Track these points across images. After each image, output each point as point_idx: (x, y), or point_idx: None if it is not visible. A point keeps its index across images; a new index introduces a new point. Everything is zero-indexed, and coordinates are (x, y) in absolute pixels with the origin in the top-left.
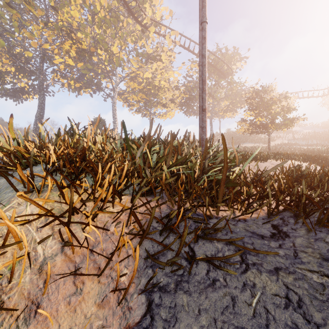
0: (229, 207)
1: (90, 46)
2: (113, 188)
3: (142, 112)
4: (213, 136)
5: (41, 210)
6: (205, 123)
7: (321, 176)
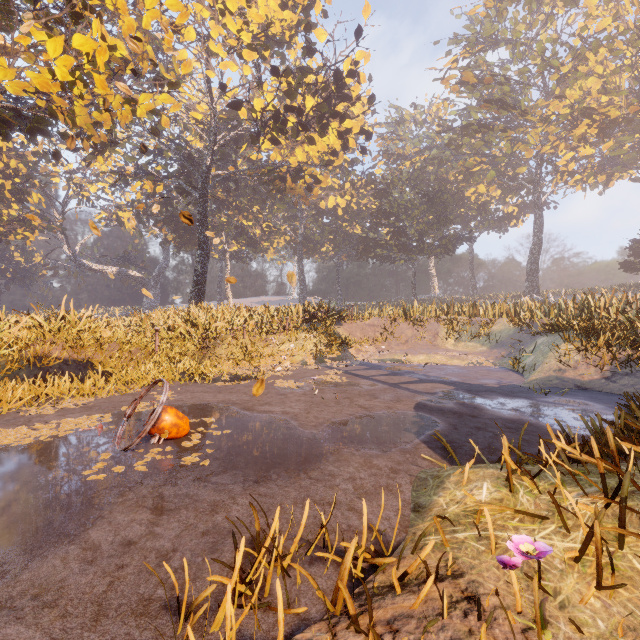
0: None
1: (628, 104)
2: (605, 343)
3: None
4: None
5: (574, 348)
6: None
7: None
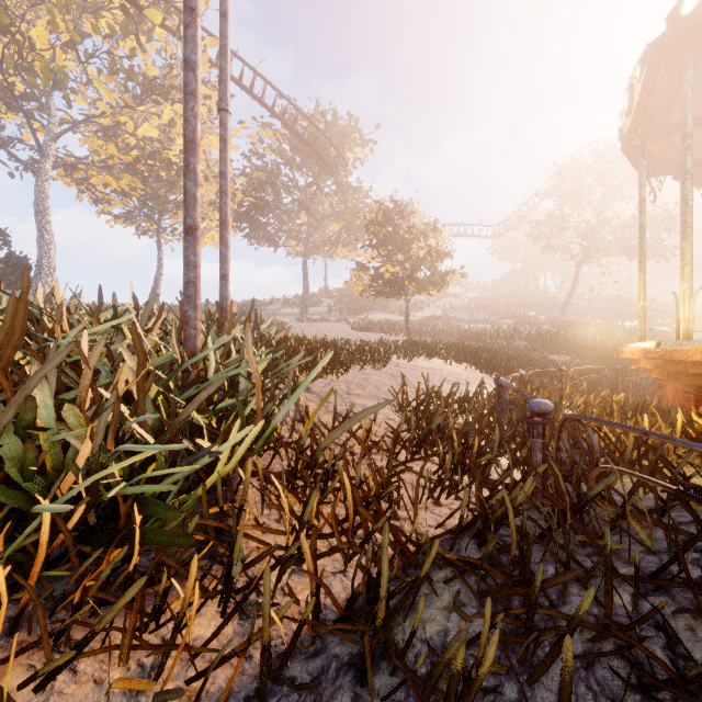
0: (120, 661)
1: None
2: None
3: (139, 223)
4: (231, 311)
5: None
6: (193, 271)
7: (470, 428)
